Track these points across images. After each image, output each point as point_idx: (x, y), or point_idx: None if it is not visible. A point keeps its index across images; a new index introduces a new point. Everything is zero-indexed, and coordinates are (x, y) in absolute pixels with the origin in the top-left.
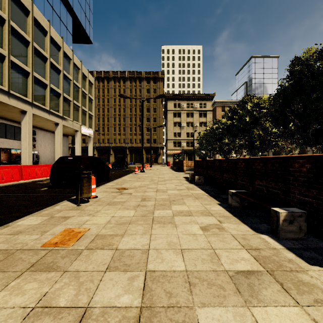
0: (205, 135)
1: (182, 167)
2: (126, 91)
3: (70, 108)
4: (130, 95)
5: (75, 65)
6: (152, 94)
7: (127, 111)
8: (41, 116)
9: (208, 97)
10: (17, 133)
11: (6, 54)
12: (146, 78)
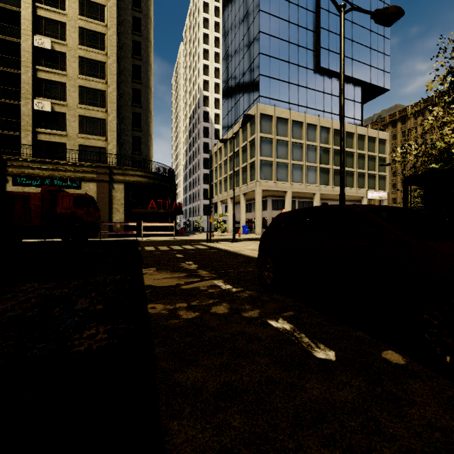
0: None
1: None
2: None
3: (353, 178)
4: None
5: (360, 134)
6: None
7: None
8: (325, 193)
9: None
10: None
11: (304, 163)
12: None
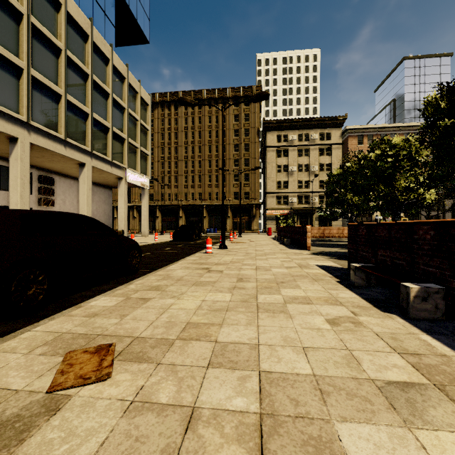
0: (341, 178)
1: (302, 240)
2: (203, 120)
3: (107, 140)
4: (209, 125)
5: (117, 70)
6: (242, 122)
7: (204, 150)
8: (48, 148)
9: (334, 121)
10: None
11: None
12: (233, 98)
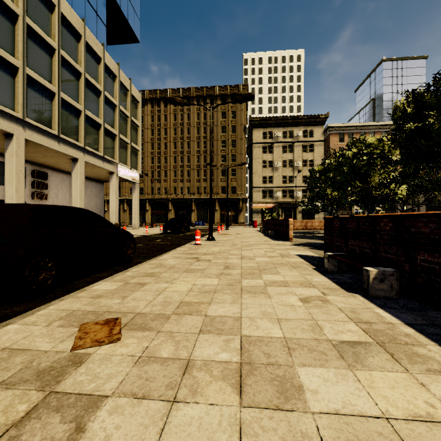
0: (322, 174)
1: (285, 232)
2: (191, 116)
3: (99, 136)
4: (198, 122)
5: (109, 68)
6: (229, 119)
7: (193, 146)
8: (42, 144)
9: (316, 120)
10: None
11: None
12: (220, 96)
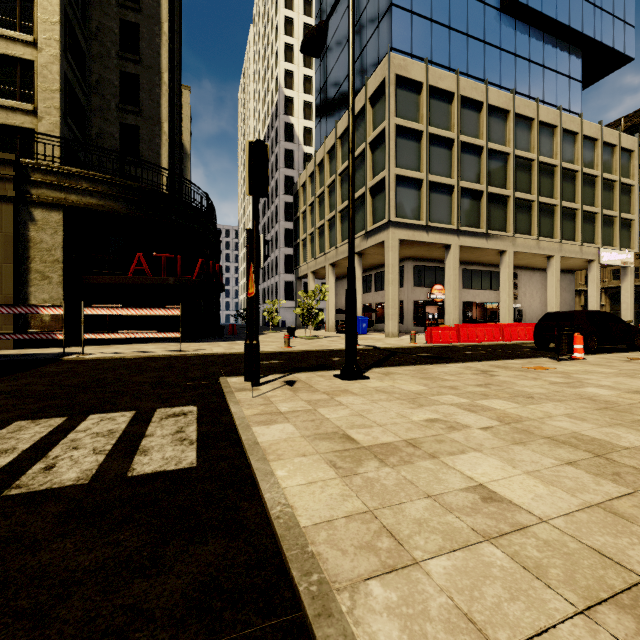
0: None
1: None
2: None
3: (575, 223)
4: None
5: (587, 137)
6: None
7: None
8: (524, 252)
9: None
10: (494, 280)
11: (484, 188)
12: None
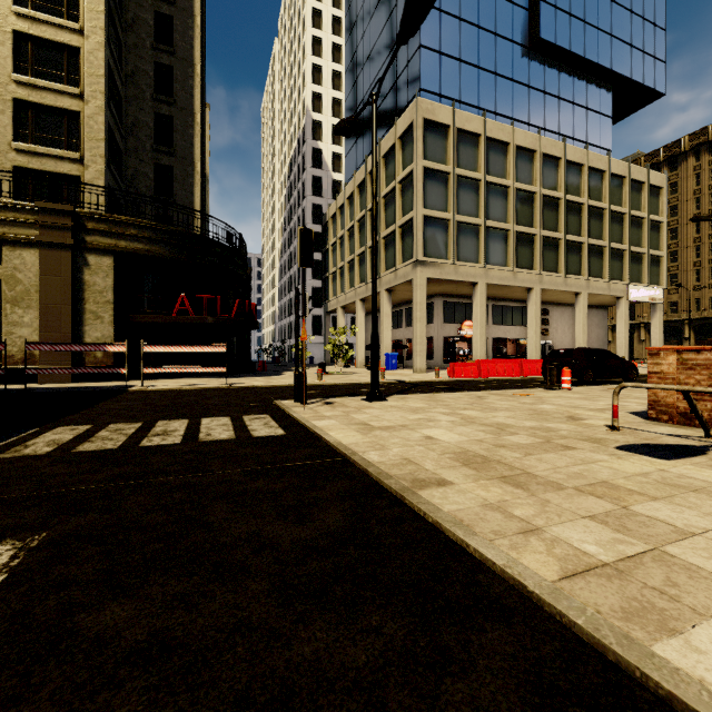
0: None
1: None
2: None
3: (603, 260)
4: None
5: (615, 175)
6: None
7: None
8: (551, 289)
9: None
10: (525, 316)
11: (511, 227)
12: None
